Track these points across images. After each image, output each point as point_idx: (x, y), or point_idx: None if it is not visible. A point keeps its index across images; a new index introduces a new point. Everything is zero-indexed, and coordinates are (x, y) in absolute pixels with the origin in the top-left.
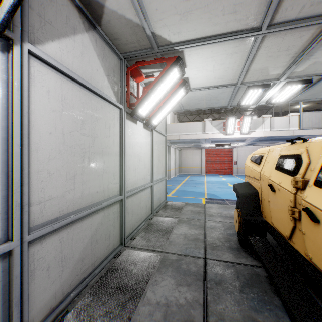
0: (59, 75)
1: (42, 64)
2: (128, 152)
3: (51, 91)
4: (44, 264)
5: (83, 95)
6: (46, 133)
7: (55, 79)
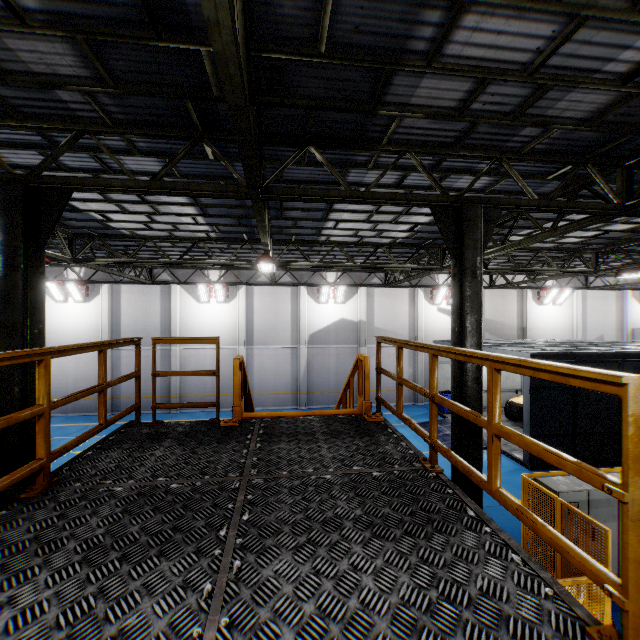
0: None
1: None
2: None
3: None
4: None
5: None
6: None
7: None
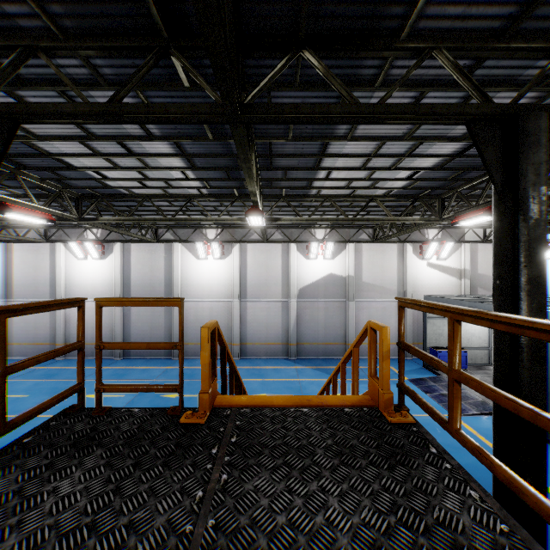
0: None
1: None
2: None
3: None
4: None
5: None
6: None
7: None
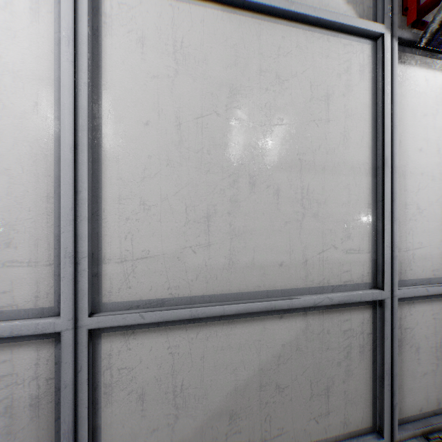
0: (168, 0)
1: None
2: (412, 163)
3: (149, 39)
4: (132, 384)
5: (235, 28)
6: (136, 123)
7: (158, 12)
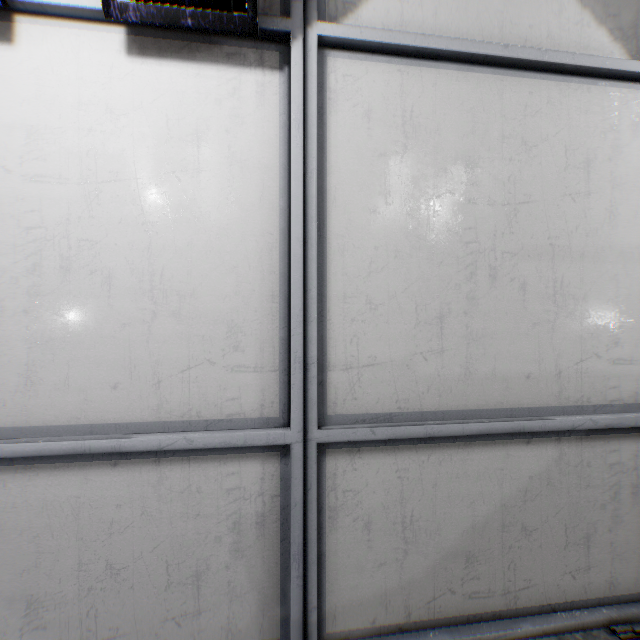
0: (396, 64)
1: (354, 57)
2: None
3: (375, 111)
4: (357, 509)
5: (473, 88)
6: (362, 210)
7: (385, 78)
